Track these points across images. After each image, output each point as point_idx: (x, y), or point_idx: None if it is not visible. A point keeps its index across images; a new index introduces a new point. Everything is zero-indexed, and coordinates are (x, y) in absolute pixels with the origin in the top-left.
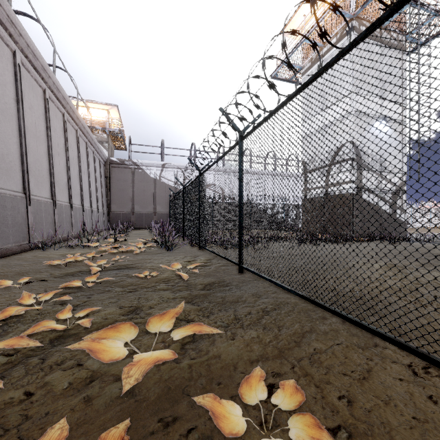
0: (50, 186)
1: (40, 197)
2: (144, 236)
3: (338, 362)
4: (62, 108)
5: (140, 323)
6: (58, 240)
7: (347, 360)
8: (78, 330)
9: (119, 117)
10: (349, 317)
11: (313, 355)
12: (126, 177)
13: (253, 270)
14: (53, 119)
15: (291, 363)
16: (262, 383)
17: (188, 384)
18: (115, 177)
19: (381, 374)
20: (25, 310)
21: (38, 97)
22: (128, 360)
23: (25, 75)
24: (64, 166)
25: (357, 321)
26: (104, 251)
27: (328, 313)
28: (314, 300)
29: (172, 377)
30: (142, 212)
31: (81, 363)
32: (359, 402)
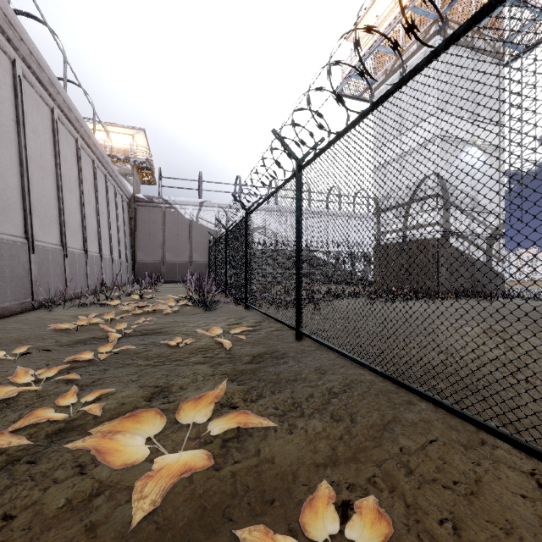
0: (59, 229)
1: (46, 243)
2: (177, 291)
3: (434, 468)
4: (74, 132)
5: (168, 410)
6: (70, 296)
7: (446, 465)
8: (85, 420)
9: (146, 143)
10: (446, 404)
11: (400, 458)
12: (156, 218)
13: (315, 337)
14: (63, 146)
15: (370, 469)
16: (333, 504)
17: (230, 503)
18: (142, 218)
19: (495, 486)
20: (16, 392)
21: (44, 118)
22: (149, 465)
23: (28, 91)
24: (78, 204)
25: (457, 409)
26: (126, 312)
27: (416, 396)
28: (397, 378)
29: (208, 492)
30: (175, 262)
31: (85, 469)
32: (470, 531)
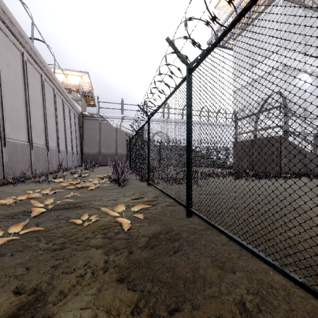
0: (27, 131)
1: (16, 140)
2: (106, 171)
3: None
4: (40, 70)
5: None
6: (34, 175)
7: None
8: None
9: (89, 81)
10: None
11: None
12: (95, 126)
13: (205, 217)
14: (31, 78)
15: None
16: None
17: None
18: (87, 126)
19: None
20: None
21: (16, 58)
22: None
23: (3, 38)
24: (42, 116)
25: None
26: (64, 187)
27: None
28: None
29: None
30: (107, 153)
31: None
32: None
